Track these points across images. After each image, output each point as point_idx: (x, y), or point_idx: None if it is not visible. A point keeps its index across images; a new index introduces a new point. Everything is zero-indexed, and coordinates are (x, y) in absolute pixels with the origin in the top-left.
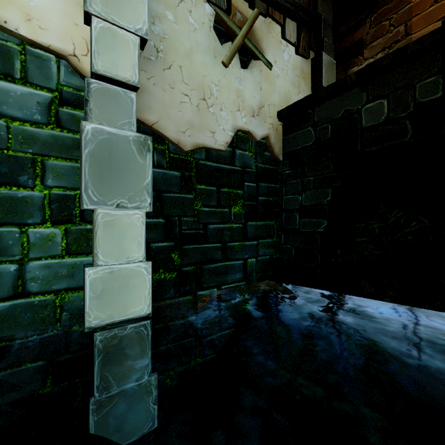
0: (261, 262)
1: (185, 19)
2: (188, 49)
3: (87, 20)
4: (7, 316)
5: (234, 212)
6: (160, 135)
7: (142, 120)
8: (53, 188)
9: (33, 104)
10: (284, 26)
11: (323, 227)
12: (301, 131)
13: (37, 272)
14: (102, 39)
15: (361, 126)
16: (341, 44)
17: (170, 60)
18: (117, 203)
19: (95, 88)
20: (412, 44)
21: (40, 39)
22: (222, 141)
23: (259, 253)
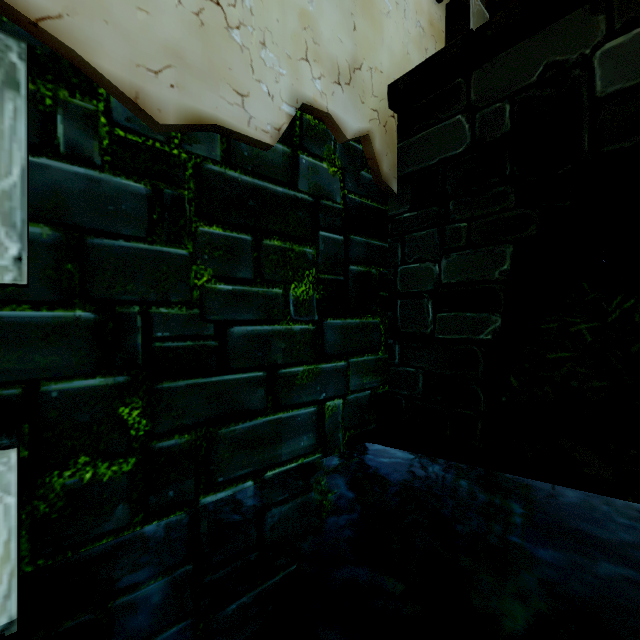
0: (355, 405)
1: None
2: None
3: None
4: None
5: (296, 296)
6: (78, 68)
7: None
8: None
9: None
10: None
11: (492, 331)
12: (438, 127)
13: None
14: None
15: (591, 96)
16: None
17: None
18: None
19: None
20: None
21: None
22: (267, 122)
23: (349, 386)
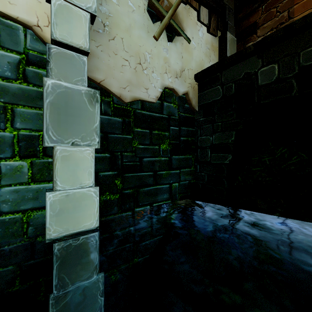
0: (182, 186)
1: (126, 3)
2: (127, 25)
3: None
4: None
5: (162, 148)
6: (106, 90)
7: (92, 78)
8: (21, 129)
9: (4, 63)
10: (199, 11)
11: (228, 160)
12: (212, 89)
13: (7, 196)
14: (60, 14)
15: (257, 85)
16: (240, 26)
17: (113, 33)
18: (72, 141)
19: (55, 52)
20: (298, 21)
21: (10, 12)
22: (154, 95)
23: (180, 179)
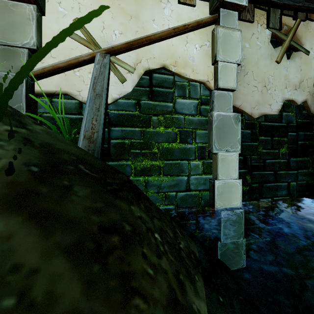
0: (300, 185)
1: (255, 44)
2: (256, 60)
3: (214, 63)
4: (184, 198)
5: (281, 152)
6: (240, 111)
7: (234, 105)
8: (198, 143)
9: (192, 107)
10: None
11: None
12: None
13: (193, 181)
14: (222, 71)
15: None
16: None
17: (247, 70)
18: (226, 149)
19: (216, 94)
20: None
21: (196, 78)
22: (275, 109)
23: (298, 179)
